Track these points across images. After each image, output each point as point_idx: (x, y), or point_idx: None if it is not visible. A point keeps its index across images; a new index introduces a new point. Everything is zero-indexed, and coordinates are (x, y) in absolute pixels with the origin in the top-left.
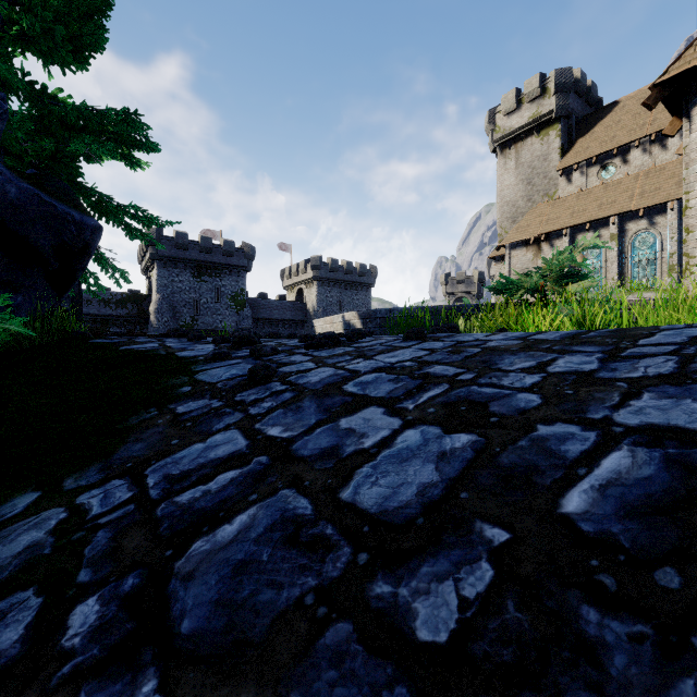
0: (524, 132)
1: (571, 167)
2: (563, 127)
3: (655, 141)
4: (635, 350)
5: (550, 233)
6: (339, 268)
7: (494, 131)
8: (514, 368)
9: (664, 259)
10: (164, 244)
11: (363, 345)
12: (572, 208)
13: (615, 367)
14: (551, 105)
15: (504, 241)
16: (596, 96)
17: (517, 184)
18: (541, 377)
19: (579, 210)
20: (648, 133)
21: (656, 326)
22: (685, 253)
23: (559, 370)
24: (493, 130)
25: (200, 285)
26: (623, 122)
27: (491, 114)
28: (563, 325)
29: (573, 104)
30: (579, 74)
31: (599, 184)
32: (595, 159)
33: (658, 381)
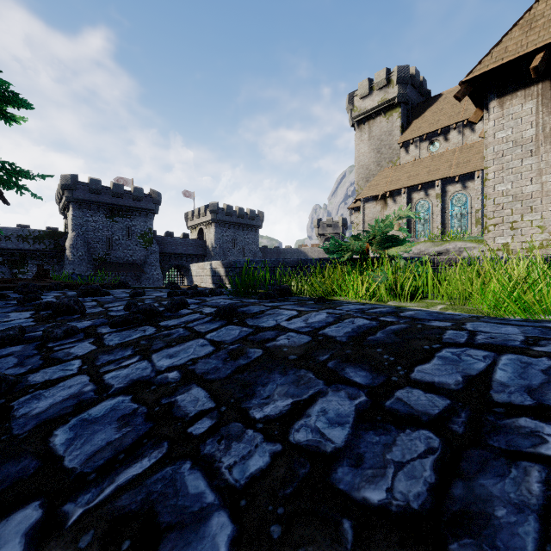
0: (374, 112)
1: (408, 141)
2: (403, 111)
3: (466, 125)
4: (403, 394)
5: (393, 191)
6: (233, 213)
7: (353, 110)
8: (260, 416)
9: (473, 214)
10: (79, 189)
11: (169, 325)
12: (409, 173)
13: (363, 451)
14: (394, 93)
15: (360, 196)
16: (426, 89)
17: (370, 152)
18: (272, 456)
19: (414, 175)
20: (462, 119)
21: (441, 328)
22: (485, 214)
23: (300, 439)
24: (352, 109)
25: (113, 225)
26: (445, 110)
27: (350, 97)
28: (379, 289)
29: (410, 93)
30: (414, 71)
31: (428, 155)
32: (425, 136)
33: (396, 543)
